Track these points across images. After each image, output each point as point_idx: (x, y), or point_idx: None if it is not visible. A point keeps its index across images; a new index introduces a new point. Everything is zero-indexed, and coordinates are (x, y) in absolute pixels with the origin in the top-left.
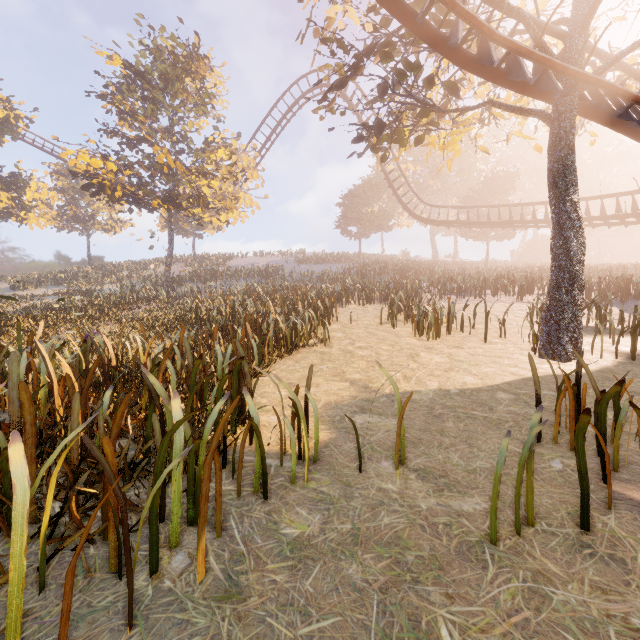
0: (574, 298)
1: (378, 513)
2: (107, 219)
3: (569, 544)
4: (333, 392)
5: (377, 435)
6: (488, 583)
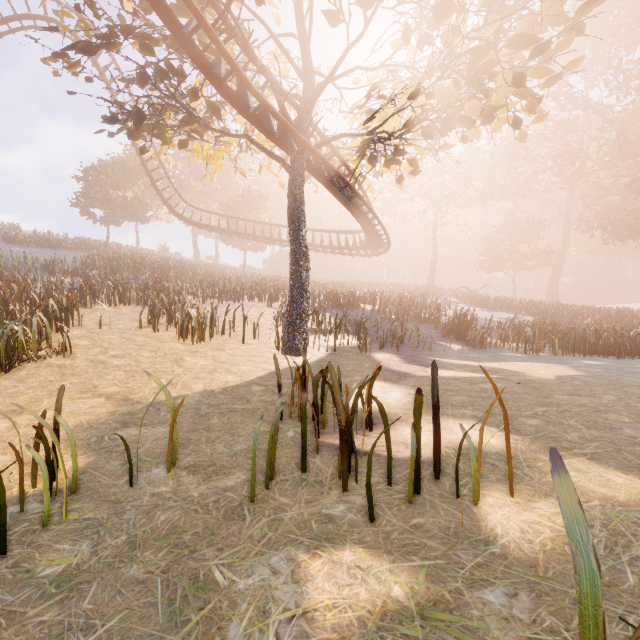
0: (304, 308)
1: (154, 515)
2: None
3: (295, 483)
4: (84, 411)
5: (145, 446)
6: (246, 528)
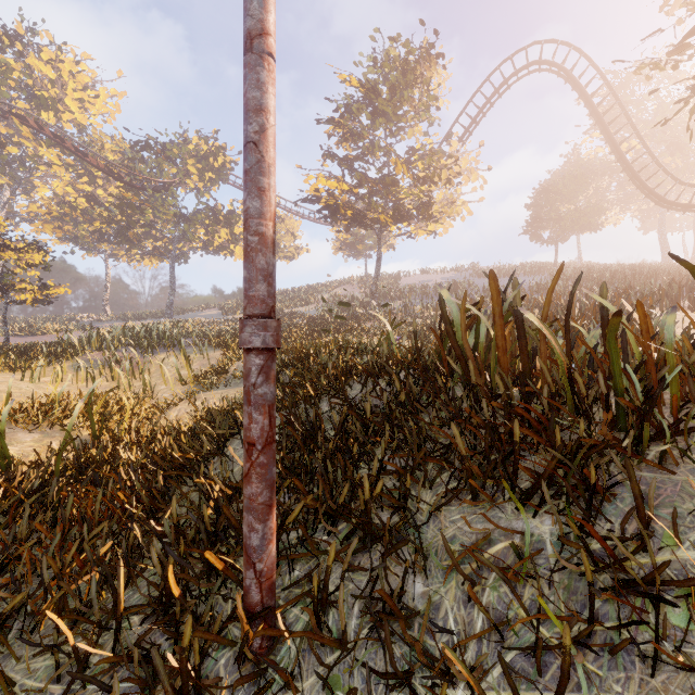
0: None
1: None
2: (289, 247)
3: None
4: None
5: None
6: None
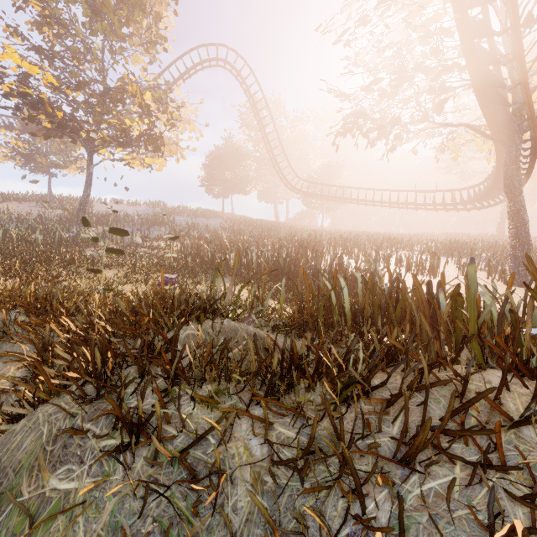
0: (530, 252)
1: None
2: None
3: None
4: None
5: None
6: None
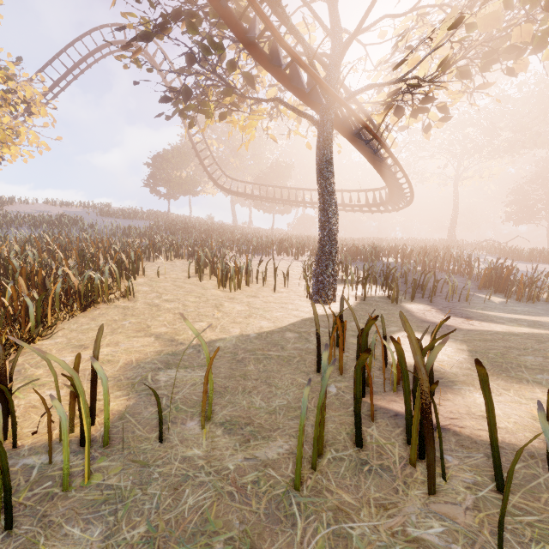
0: (333, 258)
1: (181, 494)
2: None
3: (353, 466)
4: (135, 349)
5: (183, 391)
6: (299, 545)
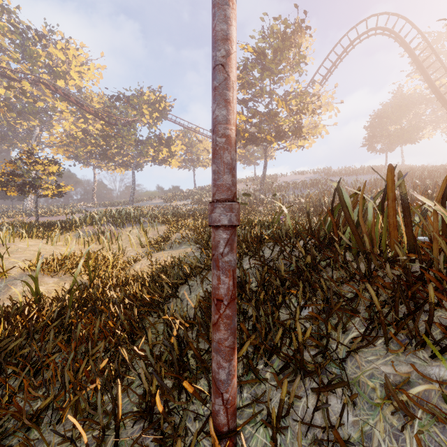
0: None
1: None
2: (205, 159)
3: None
4: None
5: None
6: None
